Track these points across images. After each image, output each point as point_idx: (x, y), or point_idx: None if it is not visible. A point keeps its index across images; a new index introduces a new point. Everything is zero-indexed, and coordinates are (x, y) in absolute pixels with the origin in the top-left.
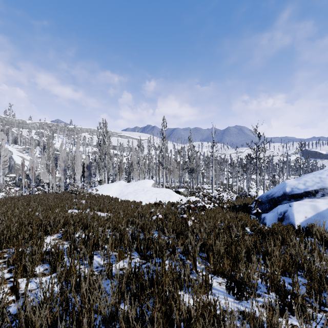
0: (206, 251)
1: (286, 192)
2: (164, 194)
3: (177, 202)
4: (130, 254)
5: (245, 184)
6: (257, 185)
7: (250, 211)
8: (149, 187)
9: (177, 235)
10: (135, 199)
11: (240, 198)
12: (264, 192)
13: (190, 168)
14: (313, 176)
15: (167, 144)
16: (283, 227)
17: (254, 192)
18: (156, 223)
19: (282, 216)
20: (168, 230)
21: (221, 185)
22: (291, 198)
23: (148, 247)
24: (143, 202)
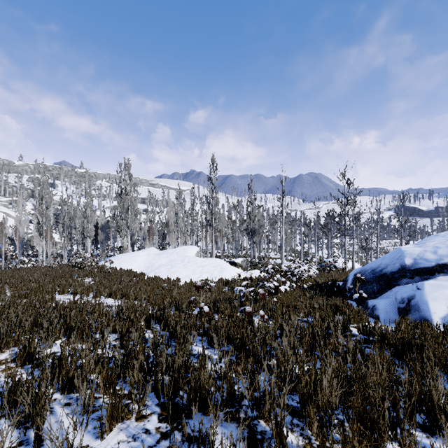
0: (302, 402)
1: (406, 265)
2: (214, 267)
3: (233, 279)
4: (139, 407)
5: (325, 251)
6: (345, 253)
7: (346, 294)
8: (191, 256)
9: (236, 349)
10: (170, 274)
11: (322, 272)
12: (354, 263)
13: (250, 229)
14: (444, 239)
15: (217, 195)
16: (412, 325)
17: (340, 262)
18: (199, 318)
19: (406, 304)
20: (219, 337)
21: (292, 252)
22: (415, 274)
23: (180, 383)
24: (182, 279)
